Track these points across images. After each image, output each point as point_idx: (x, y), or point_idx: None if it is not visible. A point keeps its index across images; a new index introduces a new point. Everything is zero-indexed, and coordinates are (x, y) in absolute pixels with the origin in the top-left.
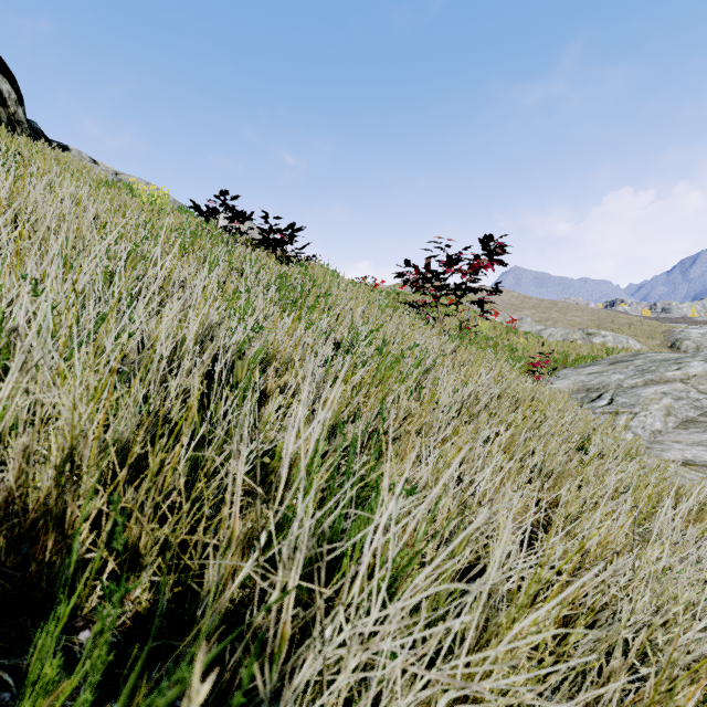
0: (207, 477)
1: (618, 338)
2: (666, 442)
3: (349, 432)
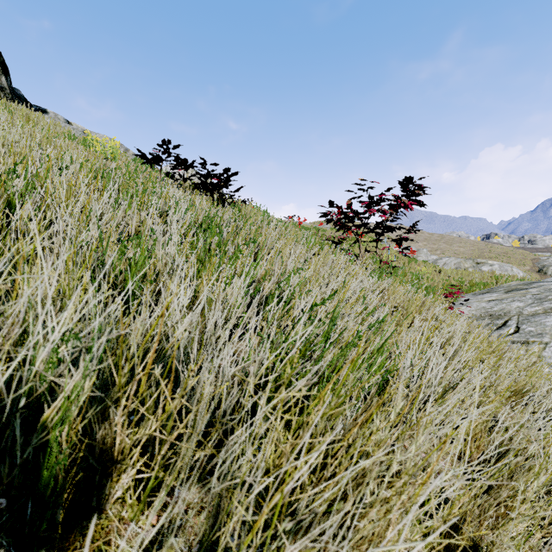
0: None
1: (503, 267)
2: None
3: None
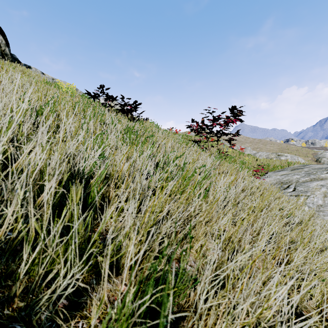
0: (39, 290)
1: (293, 157)
2: (325, 211)
3: (163, 232)
